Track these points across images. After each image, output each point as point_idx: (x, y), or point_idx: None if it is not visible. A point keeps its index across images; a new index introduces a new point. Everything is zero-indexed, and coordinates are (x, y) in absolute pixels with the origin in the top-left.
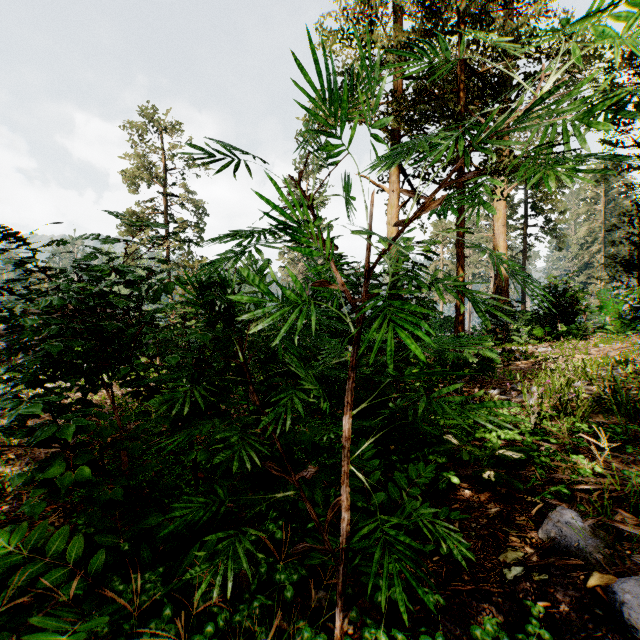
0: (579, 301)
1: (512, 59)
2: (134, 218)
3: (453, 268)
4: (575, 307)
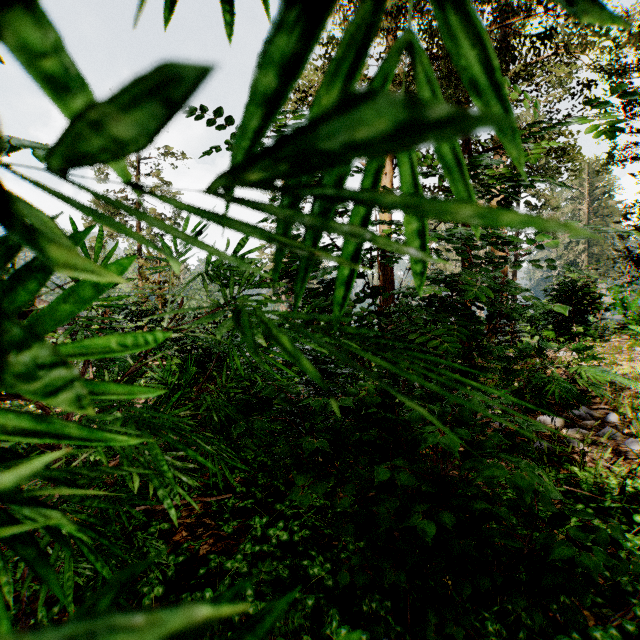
0: (597, 298)
1: (530, 10)
2: (99, 207)
3: (441, 266)
4: (593, 304)
